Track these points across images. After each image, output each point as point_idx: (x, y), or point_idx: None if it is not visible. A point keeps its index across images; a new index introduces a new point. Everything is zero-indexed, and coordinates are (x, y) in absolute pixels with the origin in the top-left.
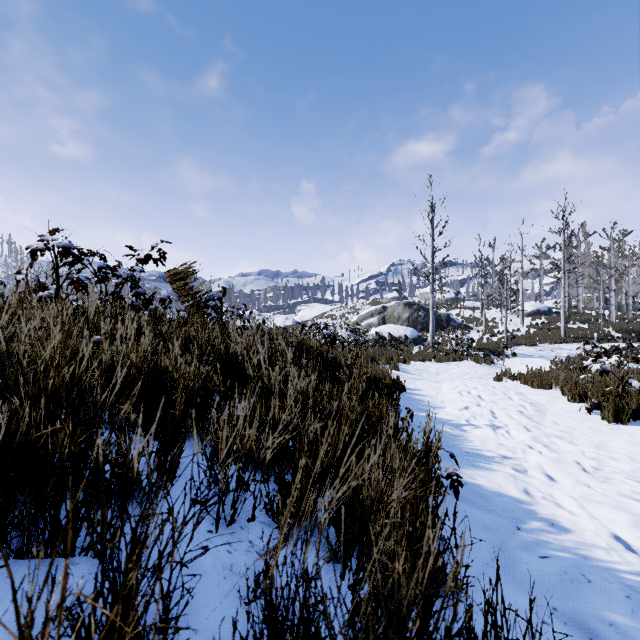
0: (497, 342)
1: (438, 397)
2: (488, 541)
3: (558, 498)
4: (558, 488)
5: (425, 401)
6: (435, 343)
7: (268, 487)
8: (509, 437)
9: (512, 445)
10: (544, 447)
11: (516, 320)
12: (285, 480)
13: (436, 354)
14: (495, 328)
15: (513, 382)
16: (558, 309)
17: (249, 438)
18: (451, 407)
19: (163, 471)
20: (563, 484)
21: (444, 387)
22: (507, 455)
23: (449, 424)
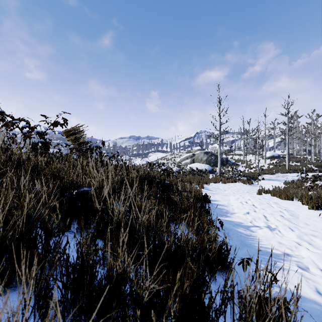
0: (253, 172)
1: (230, 206)
2: None
3: None
4: None
5: (222, 209)
6: (221, 173)
7: None
8: (283, 236)
9: (288, 243)
10: (310, 245)
11: (262, 161)
12: None
13: (222, 179)
14: (251, 165)
15: (266, 195)
16: (283, 155)
17: None
18: (239, 213)
19: None
20: None
21: (231, 199)
22: (288, 253)
23: (241, 226)
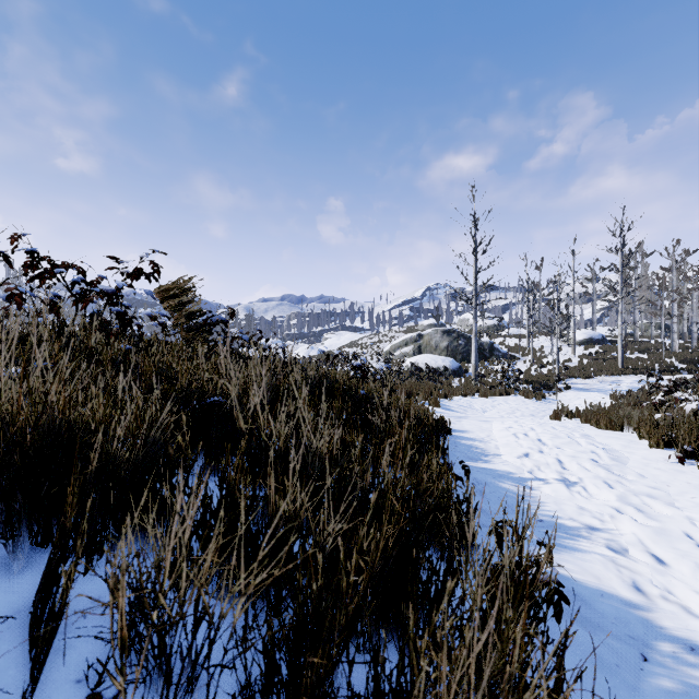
0: (547, 374)
1: (490, 441)
2: (611, 693)
3: (684, 598)
4: (679, 580)
5: (475, 446)
6: (478, 375)
7: (245, 659)
8: (590, 497)
9: (597, 509)
10: (639, 513)
11: (567, 349)
12: (274, 659)
13: (480, 388)
14: (544, 358)
15: (572, 420)
16: (612, 337)
17: (205, 571)
18: (508, 454)
19: (35, 637)
20: (683, 573)
21: (495, 428)
22: (594, 525)
23: (510, 478)
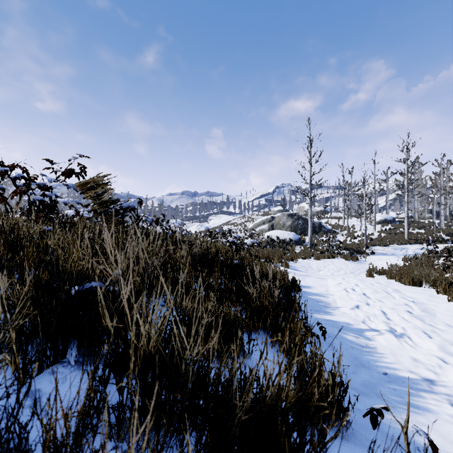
0: (358, 243)
1: (329, 295)
2: None
3: None
4: None
5: (319, 300)
6: (313, 244)
7: None
8: (418, 348)
9: (428, 361)
10: None
11: (370, 227)
12: None
13: (314, 253)
14: (355, 232)
15: (380, 277)
16: (399, 219)
17: None
18: (345, 307)
19: None
20: None
21: (330, 284)
22: (431, 378)
23: (351, 330)
